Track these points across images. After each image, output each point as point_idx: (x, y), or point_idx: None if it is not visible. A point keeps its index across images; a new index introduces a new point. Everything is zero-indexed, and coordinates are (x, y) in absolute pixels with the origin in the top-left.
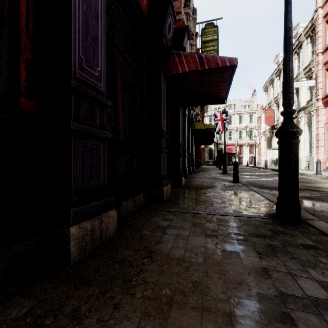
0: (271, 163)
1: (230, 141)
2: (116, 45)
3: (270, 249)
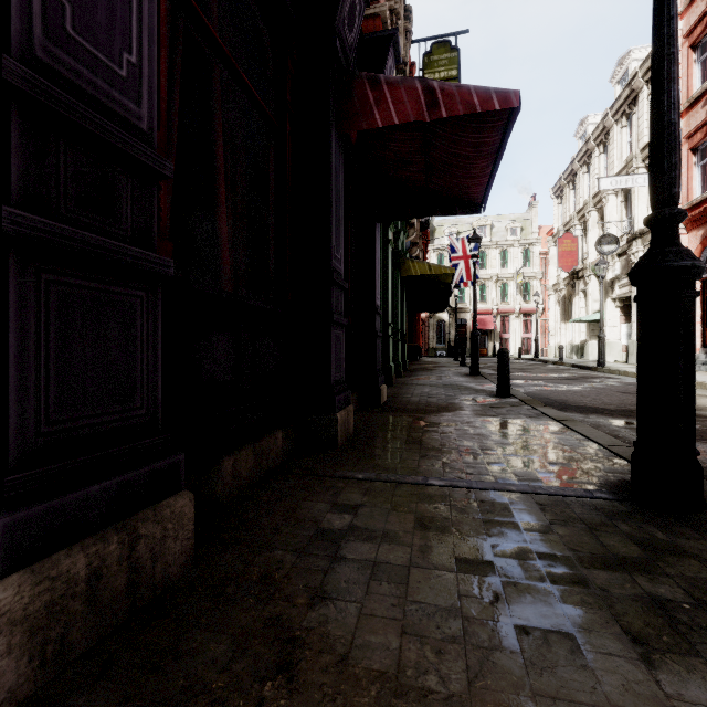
0: (570, 353)
1: (483, 305)
2: (204, 29)
3: (663, 620)
